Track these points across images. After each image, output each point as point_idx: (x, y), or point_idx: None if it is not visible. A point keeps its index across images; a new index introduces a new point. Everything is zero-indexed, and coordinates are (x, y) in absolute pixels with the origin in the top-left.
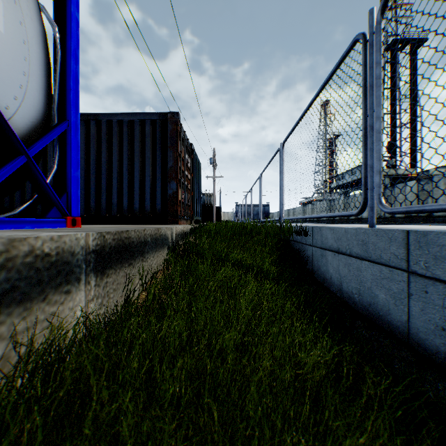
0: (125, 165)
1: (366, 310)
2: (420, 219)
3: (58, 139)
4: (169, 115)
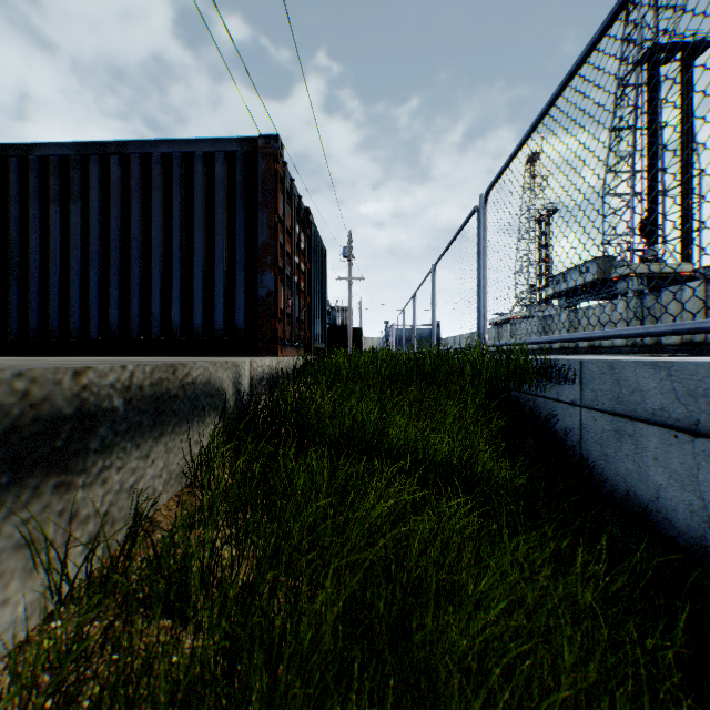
0: (175, 241)
1: None
2: None
3: None
4: (261, 142)
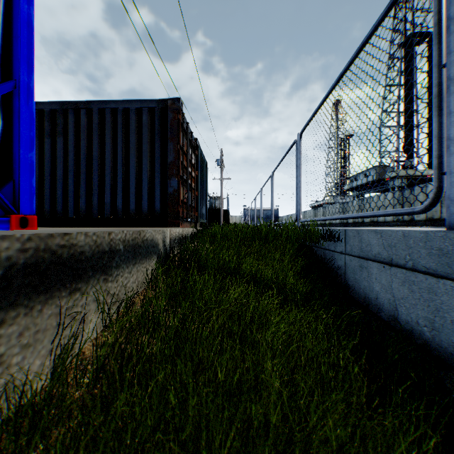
0: (119, 160)
1: (449, 354)
2: (443, 222)
3: (1, 105)
4: (169, 102)
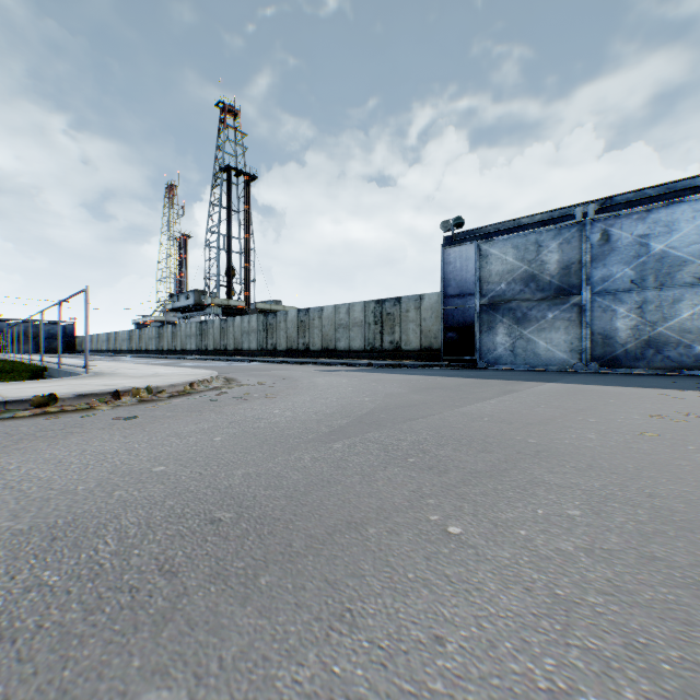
0: None
1: None
2: (222, 352)
3: None
4: None
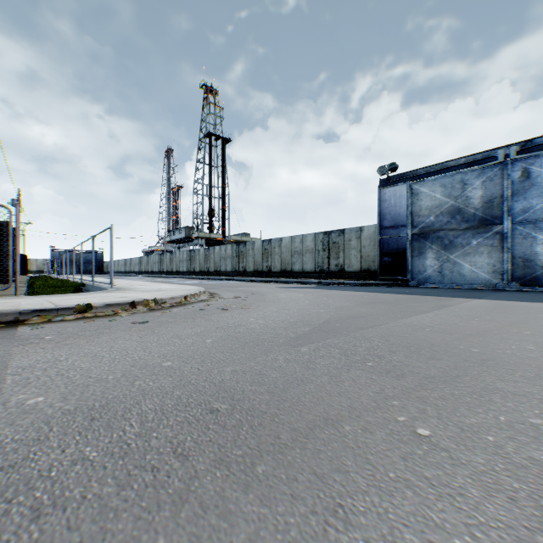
0: None
1: None
2: (205, 273)
3: None
4: (7, 222)
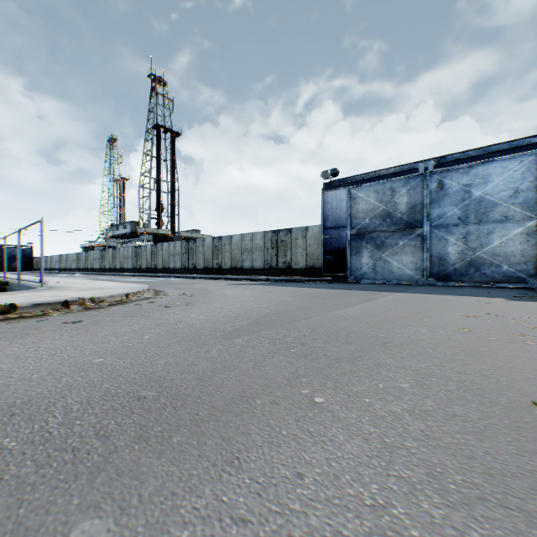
0: None
1: None
2: (153, 270)
3: None
4: None
